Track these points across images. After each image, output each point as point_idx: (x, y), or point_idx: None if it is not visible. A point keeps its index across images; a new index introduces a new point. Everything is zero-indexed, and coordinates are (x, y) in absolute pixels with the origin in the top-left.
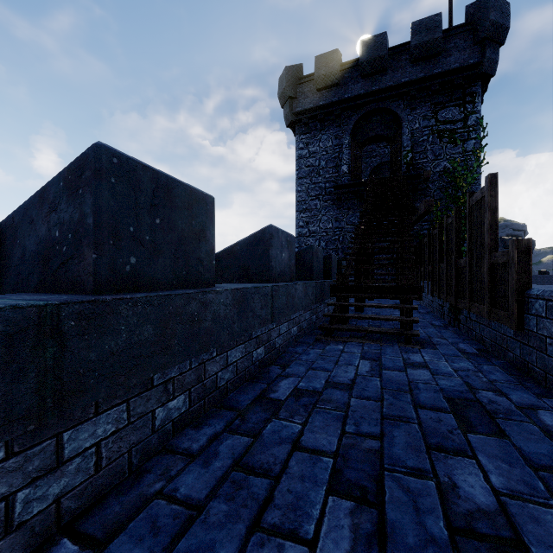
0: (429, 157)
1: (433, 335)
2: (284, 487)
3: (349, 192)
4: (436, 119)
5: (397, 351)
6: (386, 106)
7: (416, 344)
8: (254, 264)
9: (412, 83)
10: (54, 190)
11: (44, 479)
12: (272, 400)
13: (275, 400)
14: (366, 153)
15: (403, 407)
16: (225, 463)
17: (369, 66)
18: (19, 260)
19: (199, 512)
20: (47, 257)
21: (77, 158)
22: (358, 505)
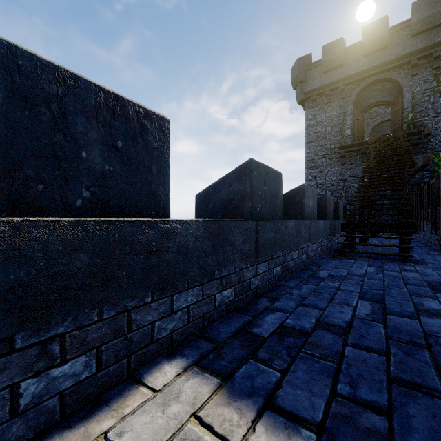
0: (430, 115)
1: (427, 259)
2: (337, 298)
3: (352, 150)
4: (438, 81)
5: (395, 264)
6: (387, 76)
7: (411, 262)
8: (293, 208)
9: (413, 54)
10: (230, 178)
11: (254, 278)
12: (317, 278)
13: (319, 278)
14: (367, 114)
15: (397, 284)
16: (307, 290)
17: (370, 46)
18: (212, 207)
19: (305, 299)
20: (227, 205)
21: (242, 165)
22: (372, 304)
